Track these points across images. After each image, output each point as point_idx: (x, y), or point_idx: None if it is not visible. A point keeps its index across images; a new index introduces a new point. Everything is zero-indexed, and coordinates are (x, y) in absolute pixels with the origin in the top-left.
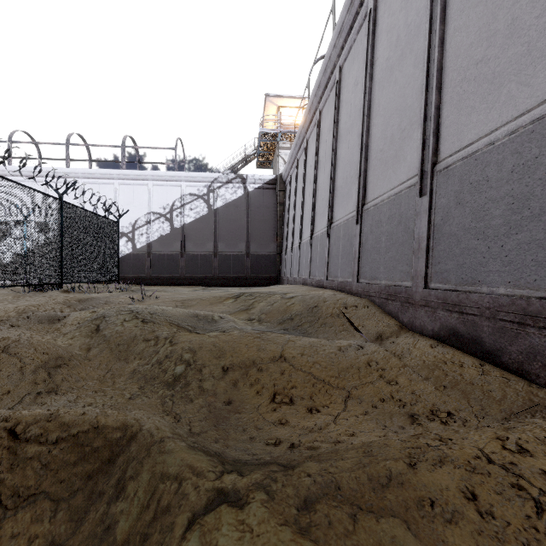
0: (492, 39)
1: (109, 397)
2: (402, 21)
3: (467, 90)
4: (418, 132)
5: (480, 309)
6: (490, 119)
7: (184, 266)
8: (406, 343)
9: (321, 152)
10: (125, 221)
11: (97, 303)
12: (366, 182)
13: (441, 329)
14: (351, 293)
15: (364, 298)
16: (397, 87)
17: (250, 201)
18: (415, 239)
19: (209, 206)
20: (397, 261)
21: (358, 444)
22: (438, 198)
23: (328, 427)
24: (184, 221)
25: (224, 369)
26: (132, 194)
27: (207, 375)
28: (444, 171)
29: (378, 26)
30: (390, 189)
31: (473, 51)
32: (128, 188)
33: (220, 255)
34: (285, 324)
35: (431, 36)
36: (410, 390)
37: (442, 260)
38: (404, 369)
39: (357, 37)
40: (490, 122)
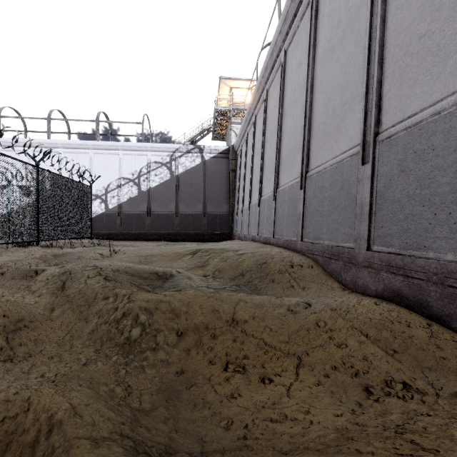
0: (436, 13)
1: (64, 362)
2: (343, 5)
3: (410, 63)
4: (359, 105)
5: (427, 274)
6: (435, 90)
7: (150, 224)
8: (351, 302)
9: (268, 125)
10: (99, 185)
11: (71, 258)
12: (309, 152)
13: (385, 290)
14: (296, 250)
15: (308, 256)
16: (338, 65)
17: (206, 168)
18: (357, 204)
19: (171, 172)
20: (339, 224)
21: (322, 446)
22: (380, 166)
23: (282, 401)
24: (150, 185)
25: (178, 331)
26: (105, 162)
27: (161, 338)
28: (387, 141)
29: (320, 12)
30: (332, 158)
31: (416, 26)
32: (101, 156)
33: (181, 214)
34: (237, 280)
35: (372, 15)
36: (361, 355)
37: (385, 225)
38: (352, 331)
39: (300, 23)
40: (435, 93)
